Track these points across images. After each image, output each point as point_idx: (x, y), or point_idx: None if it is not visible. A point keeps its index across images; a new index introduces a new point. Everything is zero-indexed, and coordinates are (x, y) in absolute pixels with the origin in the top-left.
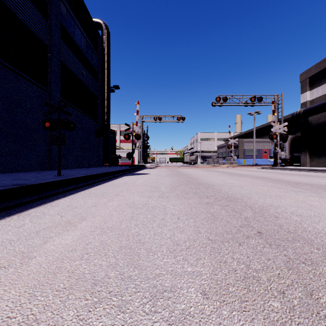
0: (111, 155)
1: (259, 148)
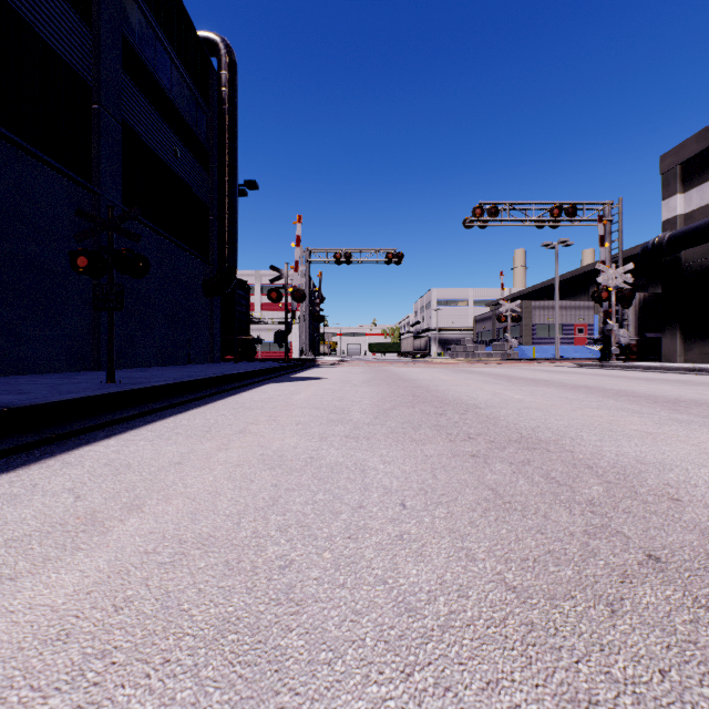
0: (240, 337)
1: (566, 322)
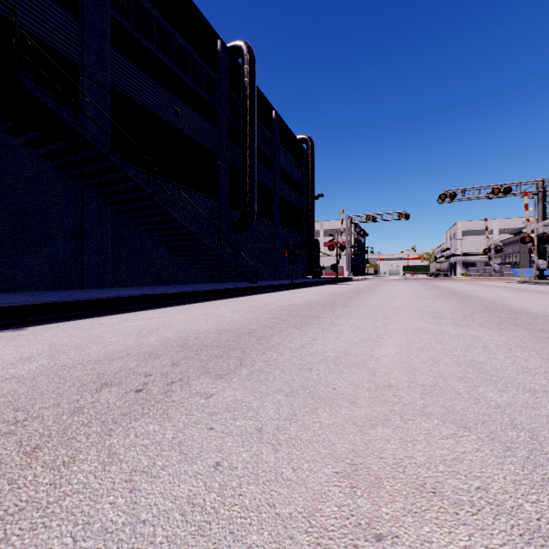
0: (315, 267)
1: None
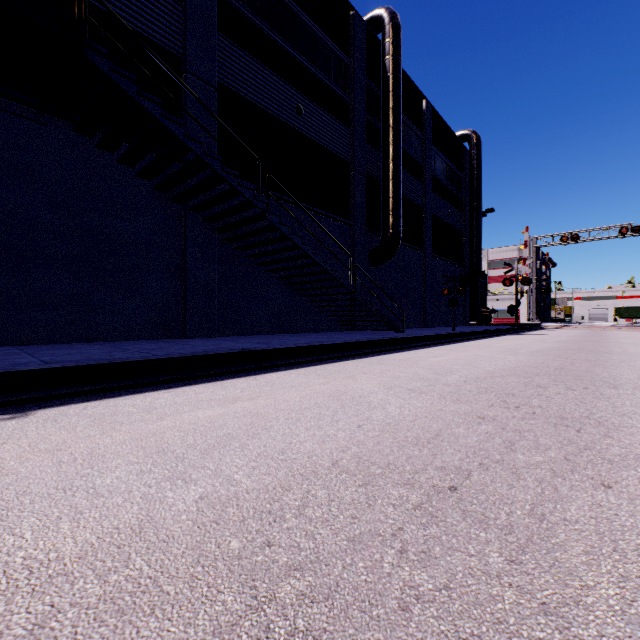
0: (481, 309)
1: None
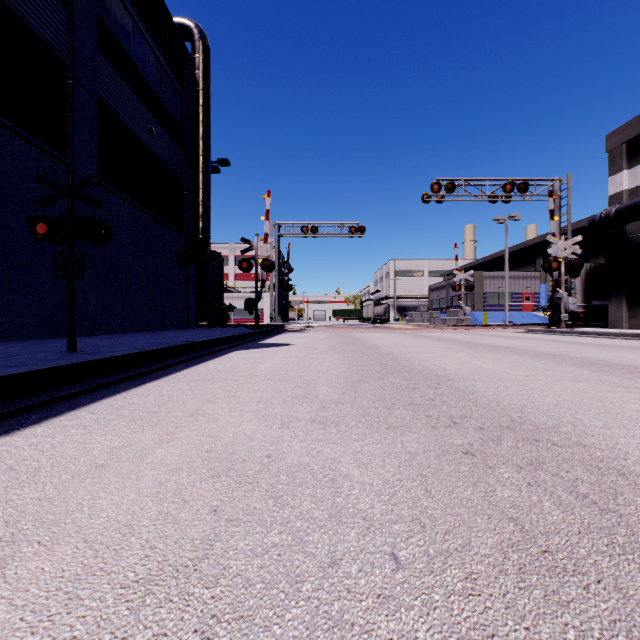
0: (214, 305)
1: (514, 290)
